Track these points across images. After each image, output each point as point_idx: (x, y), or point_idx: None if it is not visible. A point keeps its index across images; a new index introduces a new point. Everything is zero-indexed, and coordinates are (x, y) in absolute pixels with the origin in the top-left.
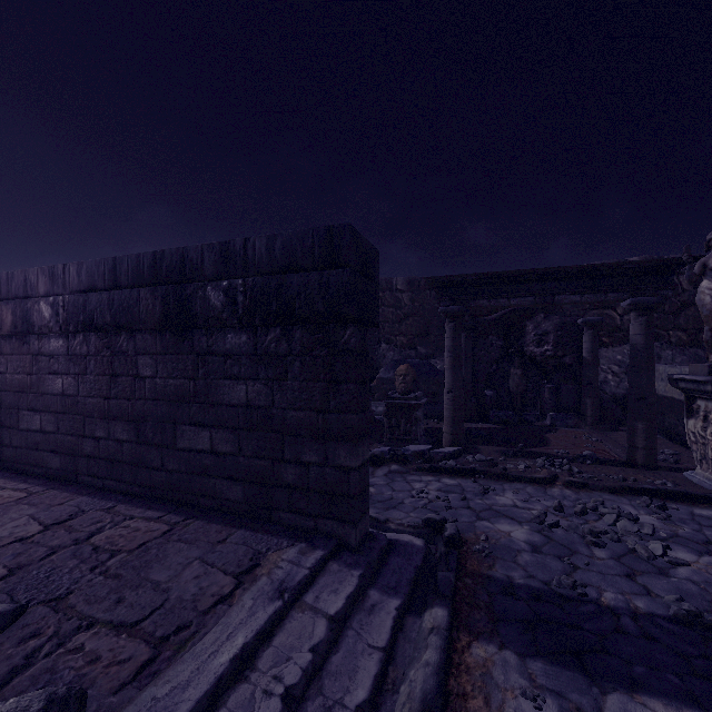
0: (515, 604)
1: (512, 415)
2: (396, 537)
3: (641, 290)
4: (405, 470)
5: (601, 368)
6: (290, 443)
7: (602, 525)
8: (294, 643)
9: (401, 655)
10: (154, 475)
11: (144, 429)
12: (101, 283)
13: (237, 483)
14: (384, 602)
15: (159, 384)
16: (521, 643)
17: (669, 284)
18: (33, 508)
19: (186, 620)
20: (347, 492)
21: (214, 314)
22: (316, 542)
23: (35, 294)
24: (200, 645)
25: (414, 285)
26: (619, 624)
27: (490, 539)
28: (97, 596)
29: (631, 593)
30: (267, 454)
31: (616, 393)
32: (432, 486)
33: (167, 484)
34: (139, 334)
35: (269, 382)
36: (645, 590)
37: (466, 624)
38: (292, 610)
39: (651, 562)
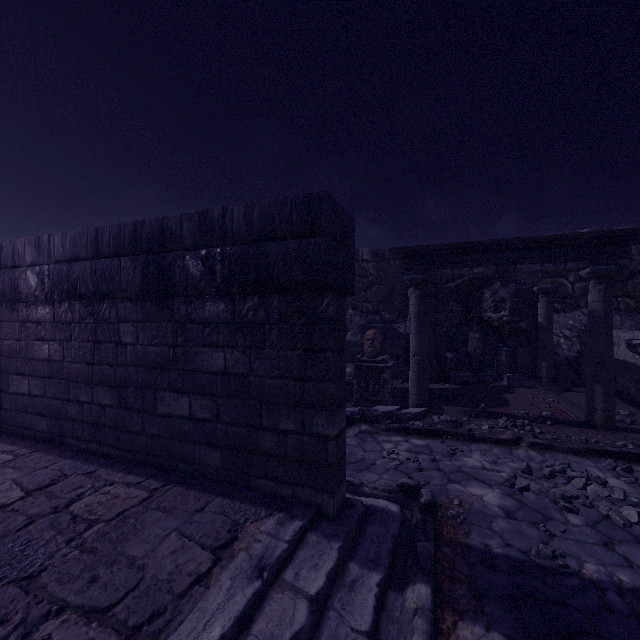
0: (496, 577)
1: (471, 376)
2: (372, 503)
3: (600, 259)
4: (375, 430)
5: (553, 332)
6: (268, 410)
7: (572, 489)
8: (274, 631)
9: (385, 639)
10: (135, 439)
11: (125, 395)
12: (84, 252)
13: (215, 449)
14: (364, 577)
15: (140, 351)
16: (508, 623)
17: (627, 253)
18: (18, 472)
19: (160, 605)
20: (325, 460)
21: (192, 282)
22: (294, 511)
23: (22, 263)
24: (175, 638)
25: (379, 255)
26: (605, 600)
27: (463, 503)
28: (70, 575)
29: (612, 564)
30: (245, 421)
31: (568, 355)
32: (401, 447)
33: (147, 448)
34: (121, 302)
35: (247, 349)
36: (626, 561)
37: (449, 601)
38: (271, 589)
39: (627, 530)
